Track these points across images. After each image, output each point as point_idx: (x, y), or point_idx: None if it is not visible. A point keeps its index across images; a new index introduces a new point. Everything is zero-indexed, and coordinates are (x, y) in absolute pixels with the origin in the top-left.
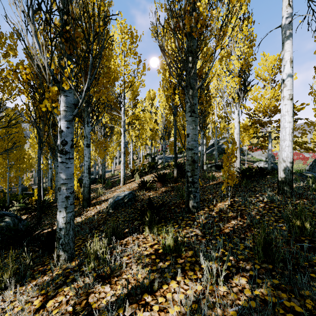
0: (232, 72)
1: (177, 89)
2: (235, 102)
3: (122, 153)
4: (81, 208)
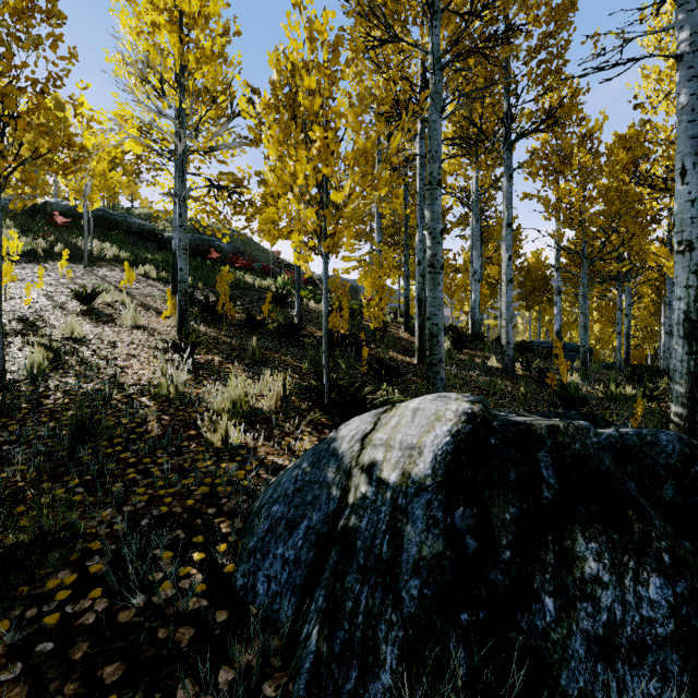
0: None
1: None
2: None
3: None
4: None
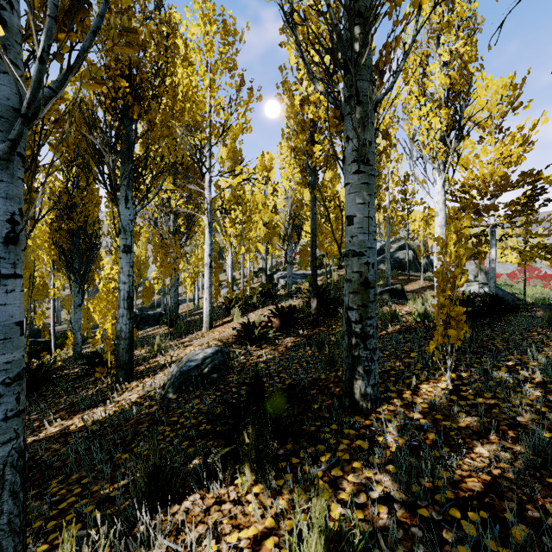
0: (431, 100)
1: (317, 132)
2: (437, 160)
3: (207, 267)
4: (113, 382)
